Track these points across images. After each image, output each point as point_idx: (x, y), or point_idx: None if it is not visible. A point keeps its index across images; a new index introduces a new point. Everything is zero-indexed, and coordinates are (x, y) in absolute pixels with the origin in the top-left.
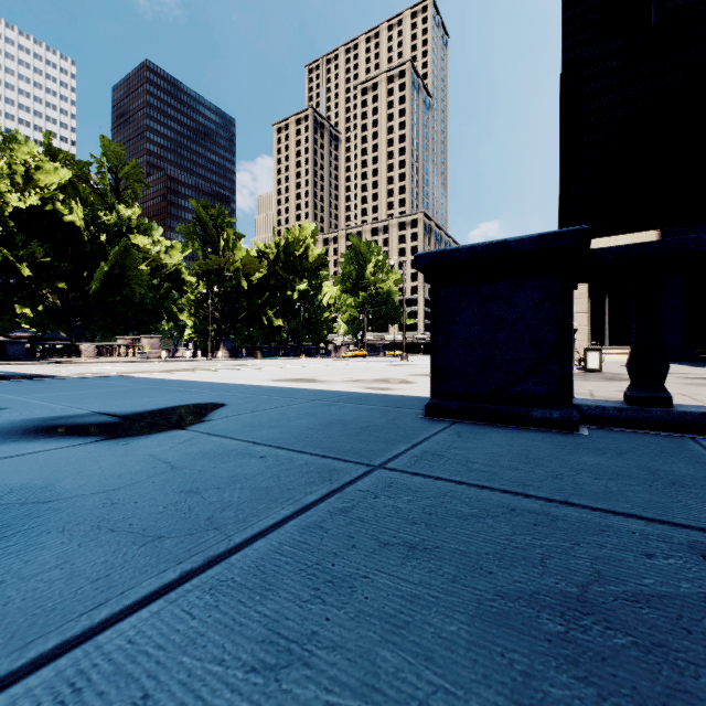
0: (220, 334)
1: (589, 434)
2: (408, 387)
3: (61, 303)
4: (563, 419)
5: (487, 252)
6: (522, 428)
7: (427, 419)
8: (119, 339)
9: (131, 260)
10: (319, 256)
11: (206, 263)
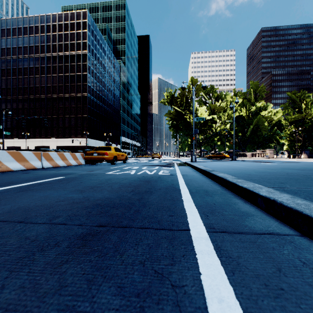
0: (302, 147)
1: None
2: None
3: (237, 140)
4: None
5: None
6: None
7: None
8: (257, 151)
9: (261, 122)
10: None
11: (294, 117)
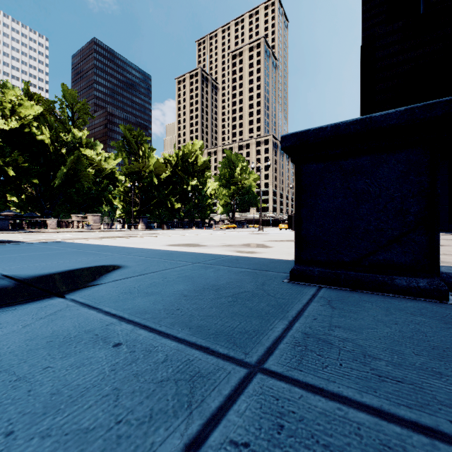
0: (139, 213)
1: None
2: (268, 251)
3: (36, 193)
4: (431, 288)
5: (351, 128)
6: (388, 296)
7: (293, 284)
8: (73, 216)
9: (81, 165)
10: (204, 162)
11: (130, 166)
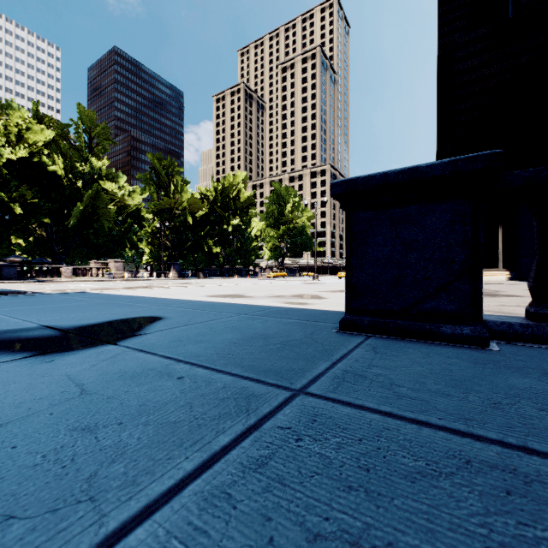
0: (170, 259)
1: (500, 349)
2: (321, 302)
3: (46, 235)
4: (473, 335)
5: (399, 177)
6: (433, 343)
7: (342, 333)
8: (92, 263)
9: (101, 201)
10: (248, 198)
11: (160, 203)
